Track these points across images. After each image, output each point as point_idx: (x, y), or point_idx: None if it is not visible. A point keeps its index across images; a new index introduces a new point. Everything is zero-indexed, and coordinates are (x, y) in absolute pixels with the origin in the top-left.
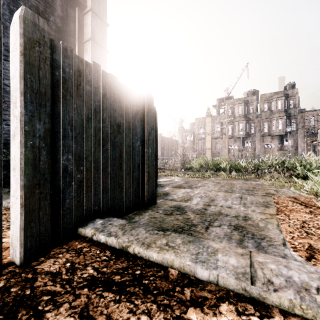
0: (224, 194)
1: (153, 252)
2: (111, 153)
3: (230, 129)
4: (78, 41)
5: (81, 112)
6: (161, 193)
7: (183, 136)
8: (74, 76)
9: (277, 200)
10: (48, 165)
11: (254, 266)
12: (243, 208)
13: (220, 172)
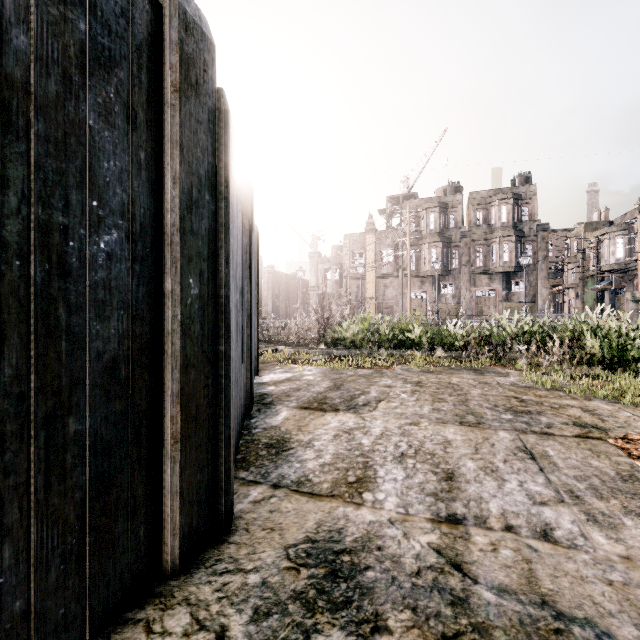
0: (465, 437)
1: None
2: None
3: (413, 258)
4: None
5: None
6: (262, 443)
7: (320, 272)
8: None
9: None
10: None
11: None
12: (604, 539)
13: (409, 351)
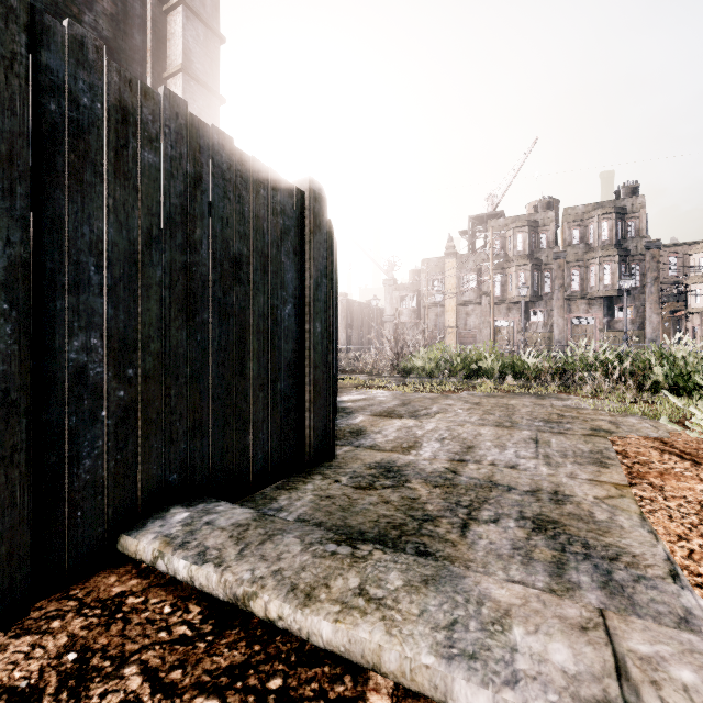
0: (494, 433)
1: (321, 619)
2: (216, 333)
3: (499, 283)
4: (152, 73)
5: (129, 220)
6: (346, 431)
7: (395, 300)
8: (108, 120)
9: (623, 447)
10: (22, 365)
11: (628, 673)
12: (546, 469)
13: (479, 380)
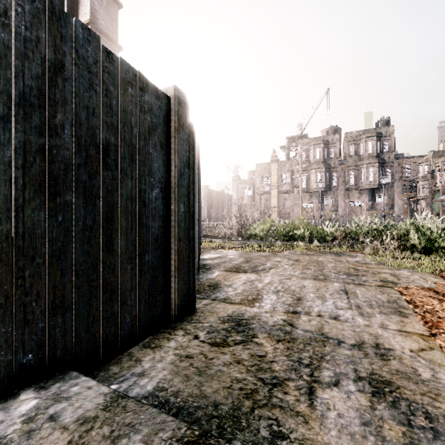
0: (314, 285)
1: None
2: (81, 214)
3: (304, 179)
4: None
5: None
6: (206, 285)
7: (239, 189)
8: None
9: (410, 297)
10: None
11: None
12: (361, 320)
13: (295, 242)
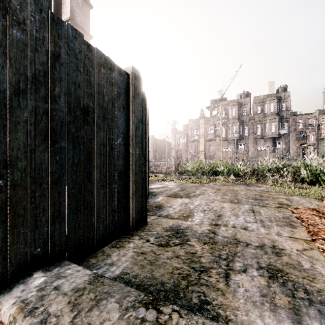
0: (230, 206)
1: None
2: (71, 155)
3: (224, 131)
4: None
5: None
6: (153, 206)
7: (176, 138)
8: None
9: (299, 215)
10: None
11: None
12: (263, 230)
13: (217, 176)
